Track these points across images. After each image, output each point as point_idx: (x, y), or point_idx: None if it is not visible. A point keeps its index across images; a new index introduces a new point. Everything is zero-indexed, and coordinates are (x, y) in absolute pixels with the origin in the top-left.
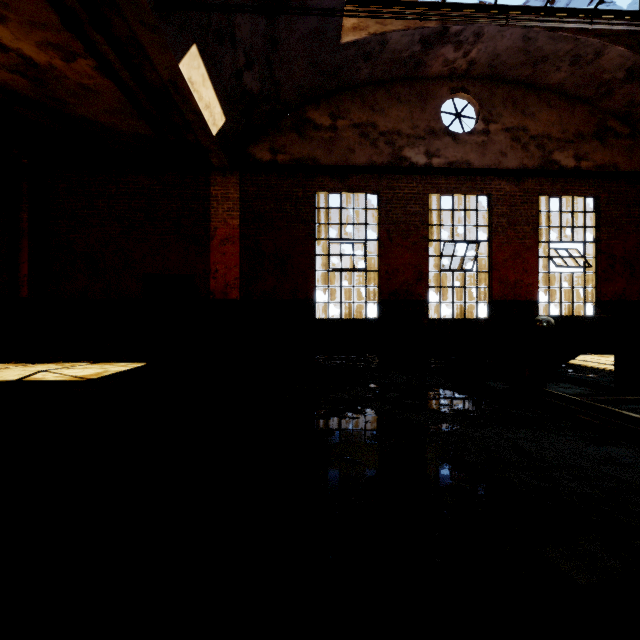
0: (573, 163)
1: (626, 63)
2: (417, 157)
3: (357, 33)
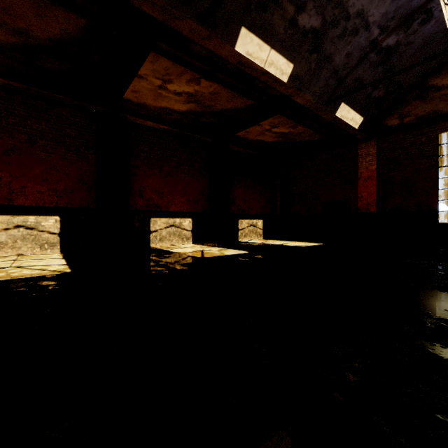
0: None
1: None
2: None
3: None
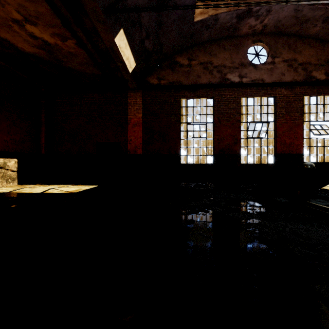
0: (324, 77)
1: None
2: (234, 78)
3: (202, 15)
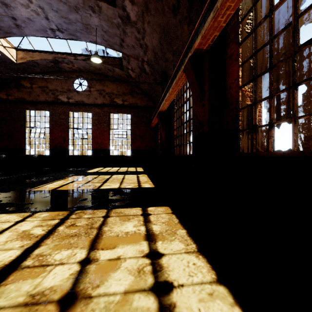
0: (122, 102)
1: (123, 73)
2: (64, 99)
3: (23, 60)
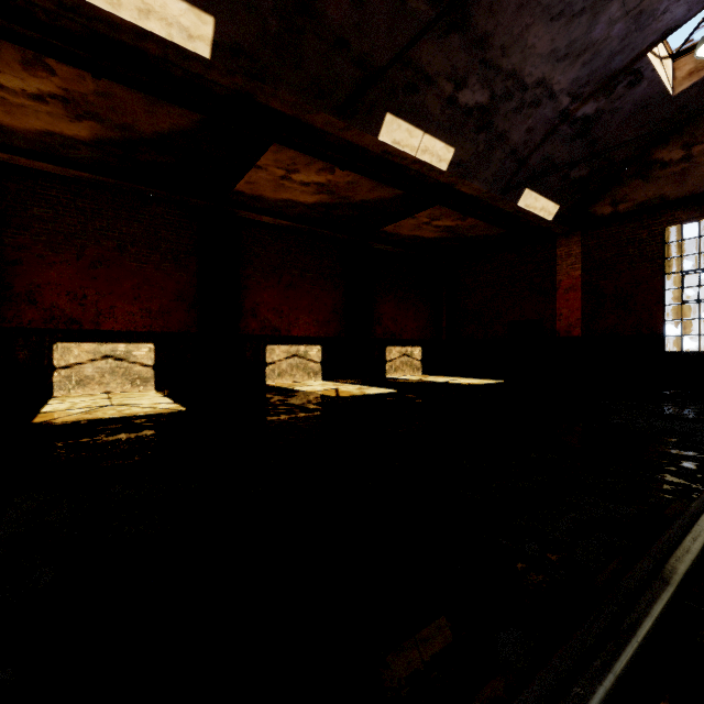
0: None
1: None
2: None
3: (694, 77)
